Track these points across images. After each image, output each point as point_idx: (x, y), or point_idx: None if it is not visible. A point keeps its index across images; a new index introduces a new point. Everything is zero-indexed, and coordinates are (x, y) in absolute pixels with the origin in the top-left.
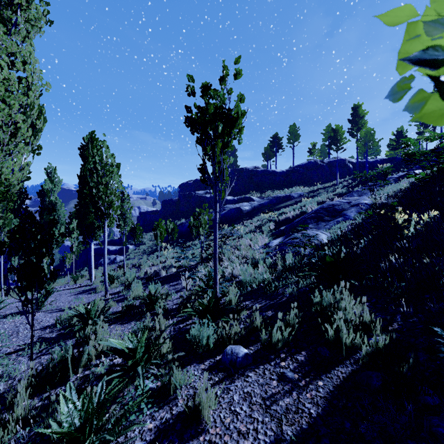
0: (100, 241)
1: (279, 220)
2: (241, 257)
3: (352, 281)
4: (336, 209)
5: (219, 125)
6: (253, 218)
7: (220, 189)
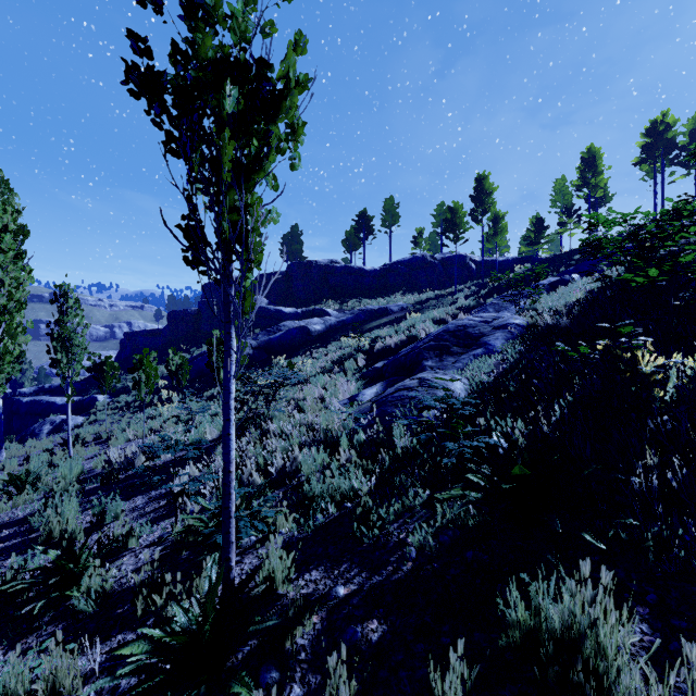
0: (37, 388)
1: (373, 351)
2: (304, 426)
3: (586, 536)
4: (470, 334)
5: (226, 87)
6: (328, 345)
7: (237, 287)
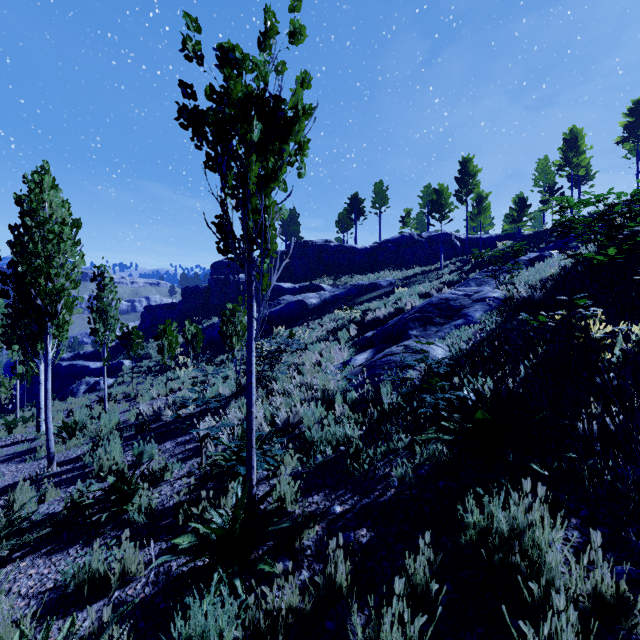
0: (74, 354)
1: (364, 322)
2: (304, 386)
3: (533, 465)
4: (451, 306)
5: (253, 123)
6: (323, 317)
7: (258, 270)
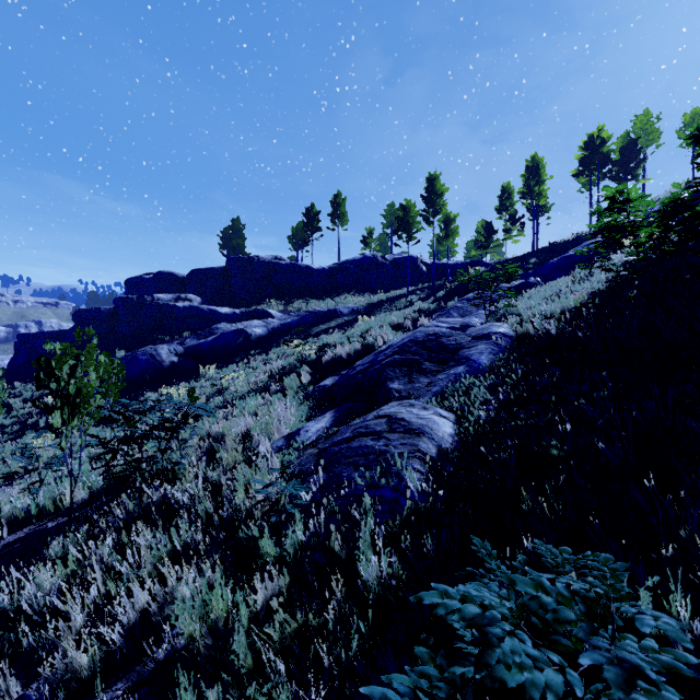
0: None
1: (321, 362)
2: (210, 497)
3: None
4: (444, 345)
5: None
6: (270, 352)
7: None
